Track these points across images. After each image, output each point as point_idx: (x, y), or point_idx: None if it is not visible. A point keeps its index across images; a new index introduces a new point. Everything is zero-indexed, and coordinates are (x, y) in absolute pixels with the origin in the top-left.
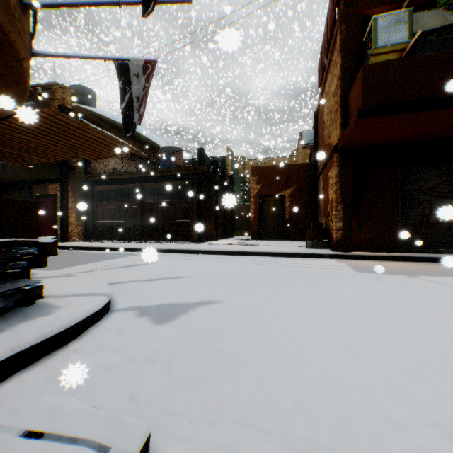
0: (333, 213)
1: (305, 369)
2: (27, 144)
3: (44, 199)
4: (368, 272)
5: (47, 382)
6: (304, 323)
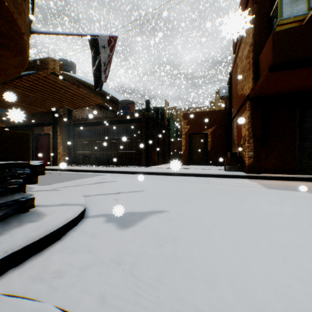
0: (245, 145)
1: (250, 276)
2: (29, 98)
3: (41, 136)
4: (276, 189)
5: (32, 280)
6: (238, 231)
